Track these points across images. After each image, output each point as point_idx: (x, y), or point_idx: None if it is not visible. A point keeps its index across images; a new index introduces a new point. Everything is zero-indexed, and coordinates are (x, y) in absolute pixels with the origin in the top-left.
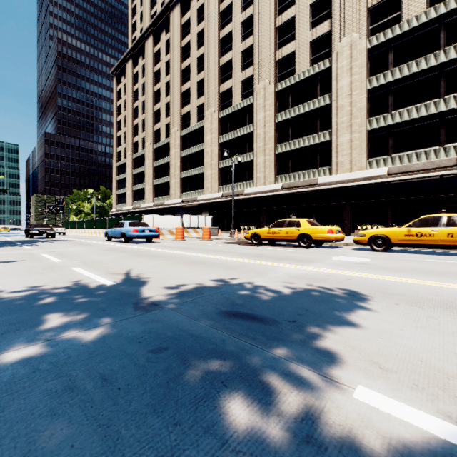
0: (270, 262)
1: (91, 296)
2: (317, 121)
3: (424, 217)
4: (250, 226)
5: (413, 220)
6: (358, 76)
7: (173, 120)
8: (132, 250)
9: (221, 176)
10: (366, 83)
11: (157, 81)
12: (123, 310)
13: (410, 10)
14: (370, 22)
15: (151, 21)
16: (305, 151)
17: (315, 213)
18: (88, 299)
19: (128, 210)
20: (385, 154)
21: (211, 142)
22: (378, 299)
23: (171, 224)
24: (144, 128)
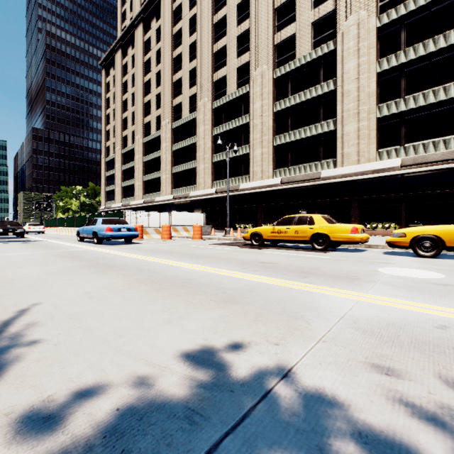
0: (292, 281)
1: None
2: (320, 110)
3: None
4: (246, 224)
5: None
6: (367, 57)
7: (163, 112)
8: (93, 255)
9: (214, 171)
10: (376, 66)
11: (147, 72)
12: None
13: None
14: None
15: (140, 8)
16: (306, 143)
17: (318, 209)
18: None
19: (117, 207)
20: (397, 144)
21: (203, 134)
22: None
23: (158, 222)
24: (134, 122)
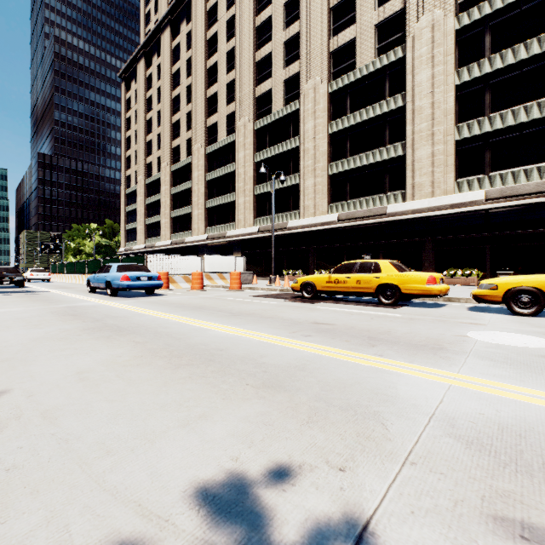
0: (356, 352)
1: None
2: (385, 131)
3: None
4: (295, 270)
5: None
6: (443, 66)
7: (195, 134)
8: (103, 312)
9: (257, 205)
10: (454, 77)
11: (176, 85)
12: None
13: None
14: None
15: (167, 8)
16: (368, 171)
17: (383, 252)
18: None
19: (140, 249)
20: (480, 173)
21: (244, 161)
22: None
23: (188, 268)
24: (160, 146)
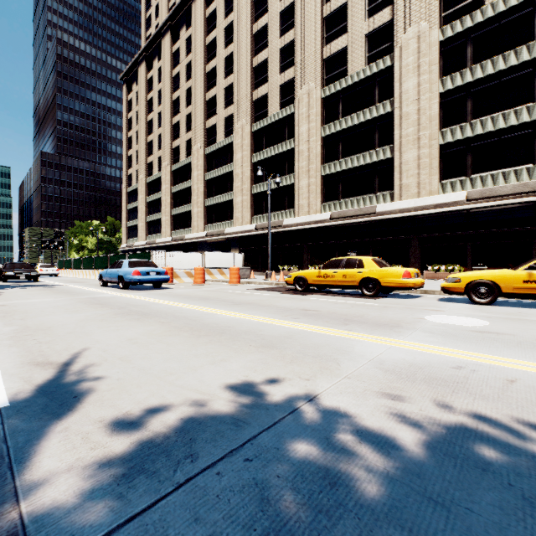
0: (332, 328)
1: None
2: (375, 134)
3: None
4: (290, 265)
5: (535, 259)
6: (428, 75)
7: (195, 135)
8: (123, 302)
9: (254, 204)
10: (438, 85)
11: (176, 88)
12: None
13: None
14: (443, 8)
15: (168, 14)
16: (359, 172)
17: (373, 249)
18: None
19: (141, 246)
20: (462, 175)
21: (241, 162)
22: None
23: (190, 264)
24: (160, 146)
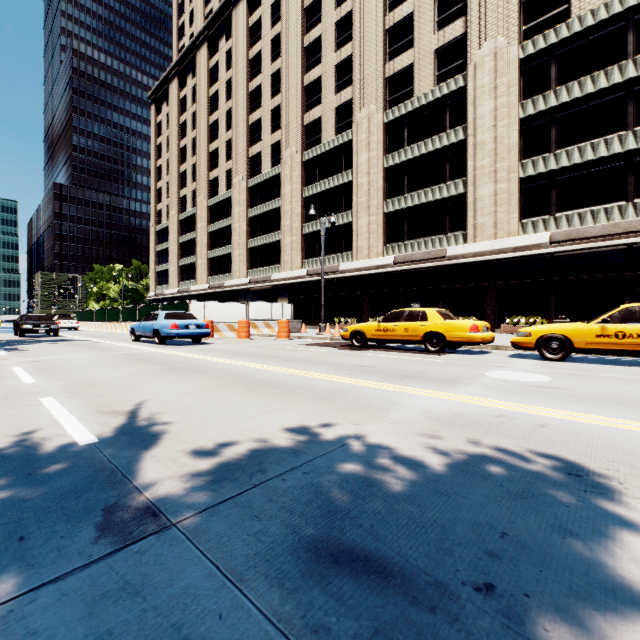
0: (387, 383)
1: (24, 483)
2: (445, 166)
3: (628, 307)
4: (347, 317)
5: (609, 311)
6: (506, 98)
7: (236, 165)
8: (164, 358)
9: (305, 246)
10: (518, 110)
11: (214, 109)
12: (66, 540)
13: (582, 2)
14: (524, 20)
15: (204, 23)
16: (427, 209)
17: (443, 299)
18: (11, 493)
19: (173, 294)
20: (545, 213)
21: (290, 196)
22: (639, 489)
23: (232, 315)
24: (195, 177)
